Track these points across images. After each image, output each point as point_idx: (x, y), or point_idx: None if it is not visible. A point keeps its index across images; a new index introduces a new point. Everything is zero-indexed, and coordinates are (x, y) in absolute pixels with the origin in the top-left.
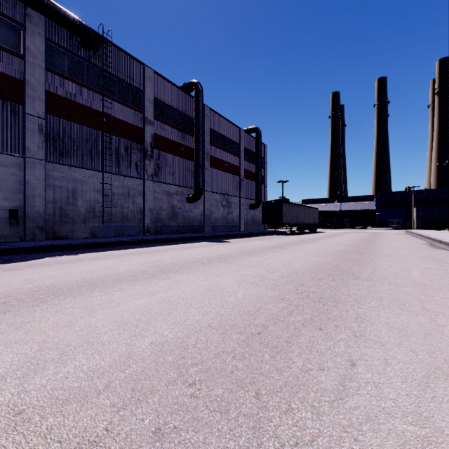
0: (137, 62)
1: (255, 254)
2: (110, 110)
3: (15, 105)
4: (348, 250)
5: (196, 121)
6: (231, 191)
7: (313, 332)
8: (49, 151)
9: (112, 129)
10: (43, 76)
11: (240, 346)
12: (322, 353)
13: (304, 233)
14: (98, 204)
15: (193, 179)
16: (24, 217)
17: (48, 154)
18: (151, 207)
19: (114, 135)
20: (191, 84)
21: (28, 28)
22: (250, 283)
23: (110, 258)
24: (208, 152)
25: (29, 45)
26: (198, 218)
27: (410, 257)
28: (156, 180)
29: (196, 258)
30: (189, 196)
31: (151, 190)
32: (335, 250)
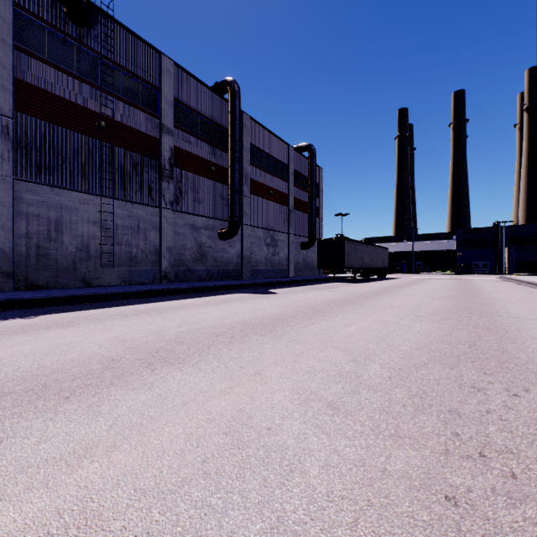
0: (151, 48)
1: (317, 315)
2: (112, 111)
3: None
4: (456, 307)
5: (231, 131)
6: (278, 225)
7: None
8: (20, 165)
9: (115, 138)
10: (9, 56)
11: None
12: None
13: (372, 279)
14: (94, 240)
15: (227, 209)
16: None
17: (17, 169)
18: (171, 245)
19: (117, 146)
20: (224, 83)
21: None
22: (329, 403)
23: (80, 325)
24: (247, 174)
25: None
26: (235, 260)
27: None
28: (178, 209)
29: (222, 325)
30: (221, 230)
31: (170, 222)
32: (437, 307)
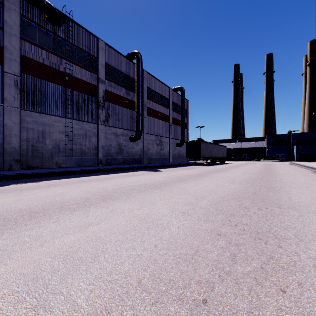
0: (93, 35)
1: (182, 181)
2: (71, 71)
3: None
4: (256, 177)
5: (136, 81)
6: (163, 133)
7: (276, 298)
8: (23, 101)
9: (73, 85)
10: (18, 43)
11: None
12: None
13: (216, 164)
14: (62, 142)
15: (134, 124)
16: (3, 151)
17: (22, 104)
18: (103, 144)
19: (74, 90)
20: (133, 54)
21: (6, 5)
22: (182, 212)
23: (63, 185)
24: (145, 104)
25: (7, 19)
26: (139, 153)
27: (310, 184)
28: (107, 125)
29: (134, 185)
30: (131, 136)
31: (103, 132)
32: (246, 177)
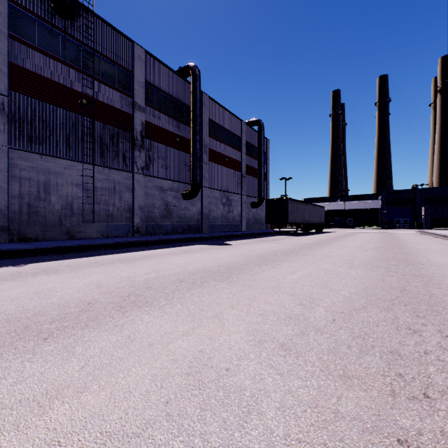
0: (125, 38)
1: (266, 264)
2: (92, 91)
3: None
4: (385, 256)
5: (192, 108)
6: (232, 187)
7: None
8: (14, 136)
9: (94, 113)
10: (5, 43)
11: None
12: None
13: (311, 233)
14: (77, 200)
15: (189, 173)
16: None
17: (12, 139)
18: (142, 204)
19: (96, 121)
20: (187, 68)
21: None
22: (281, 344)
23: (62, 272)
24: (206, 144)
25: None
26: (196, 217)
27: None
28: (148, 174)
29: (185, 272)
30: (185, 192)
31: (141, 185)
32: (368, 256)
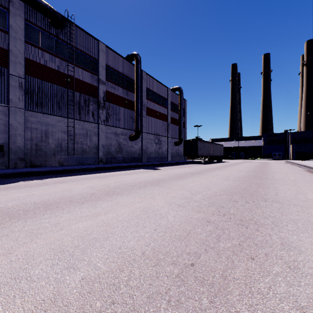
0: (93, 38)
1: (180, 179)
2: (73, 73)
3: (1, 68)
4: (249, 175)
5: (136, 81)
6: (161, 132)
7: (246, 262)
8: (27, 102)
9: (75, 87)
10: (22, 46)
11: (174, 284)
12: (264, 296)
13: (213, 162)
14: (64, 141)
15: (134, 123)
16: (8, 150)
17: (26, 104)
18: (104, 143)
19: (76, 91)
20: (132, 55)
21: (11, 11)
22: (178, 204)
23: (69, 182)
24: (144, 104)
25: (12, 24)
26: (138, 152)
27: (299, 181)
28: (107, 124)
29: (134, 182)
30: (131, 135)
31: (103, 131)
32: (240, 175)
